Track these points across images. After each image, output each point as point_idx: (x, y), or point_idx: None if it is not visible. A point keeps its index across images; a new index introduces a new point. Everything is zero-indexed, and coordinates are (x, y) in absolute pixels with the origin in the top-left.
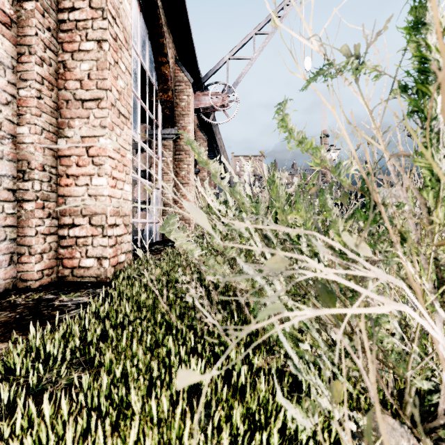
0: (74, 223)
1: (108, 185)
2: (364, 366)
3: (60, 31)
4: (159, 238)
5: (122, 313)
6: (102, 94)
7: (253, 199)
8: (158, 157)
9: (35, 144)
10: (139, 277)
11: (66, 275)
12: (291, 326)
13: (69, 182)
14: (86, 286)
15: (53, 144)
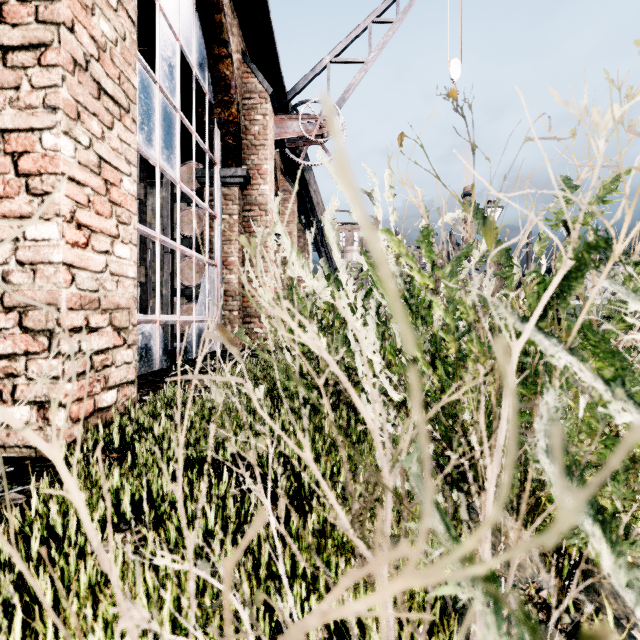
0: None
1: (61, 241)
2: None
3: None
4: (216, 347)
5: None
6: (49, 35)
7: (397, 266)
8: (215, 214)
9: None
10: None
11: None
12: None
13: None
14: None
15: None
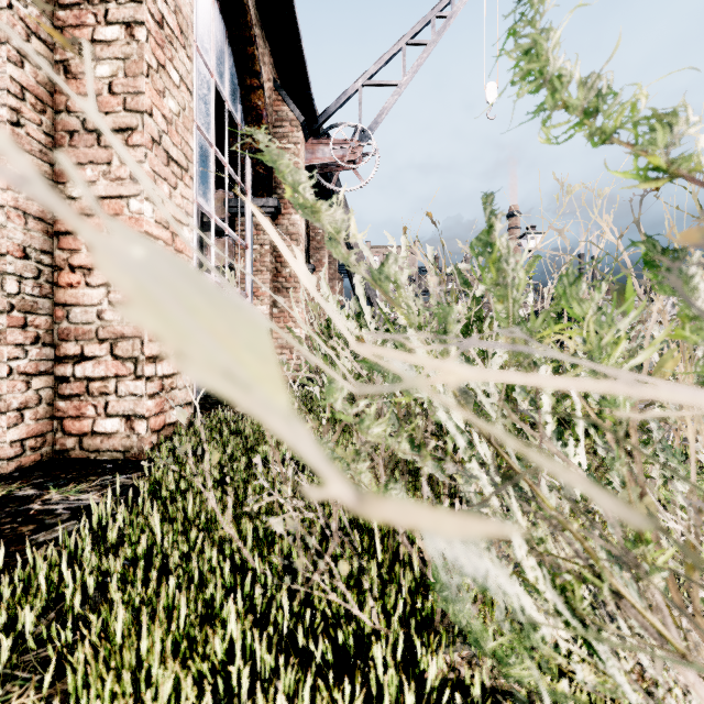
0: (84, 354)
1: None
2: (673, 679)
3: (59, 7)
4: None
5: (149, 536)
6: (134, 121)
7: None
8: (246, 244)
9: (8, 209)
10: (176, 469)
11: (69, 448)
12: (539, 635)
13: (75, 280)
14: (102, 470)
15: (44, 210)
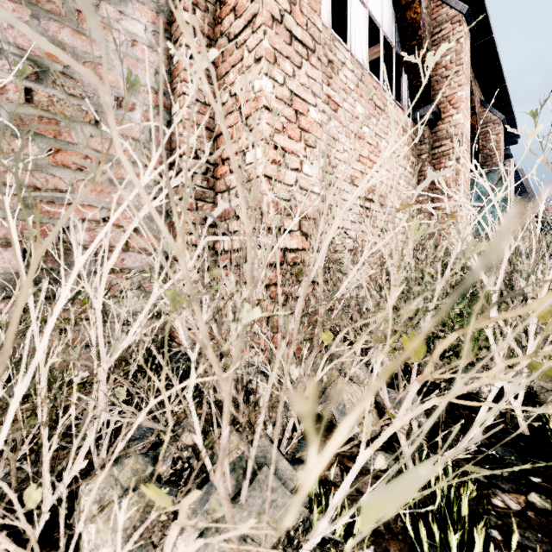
0: None
1: None
2: None
3: None
4: None
5: None
6: None
7: None
8: None
9: None
10: None
11: None
12: None
13: None
14: None
15: None
